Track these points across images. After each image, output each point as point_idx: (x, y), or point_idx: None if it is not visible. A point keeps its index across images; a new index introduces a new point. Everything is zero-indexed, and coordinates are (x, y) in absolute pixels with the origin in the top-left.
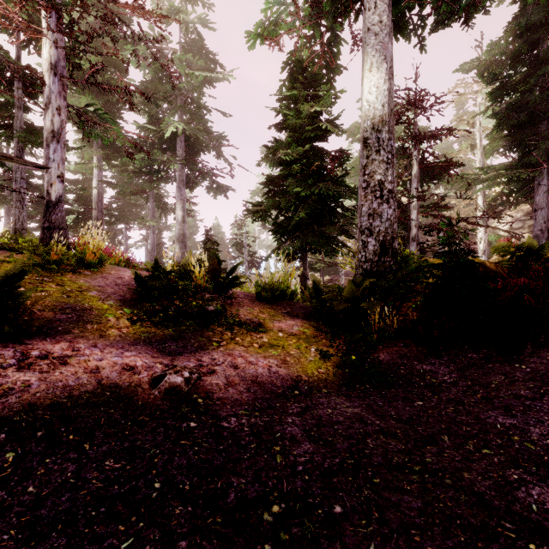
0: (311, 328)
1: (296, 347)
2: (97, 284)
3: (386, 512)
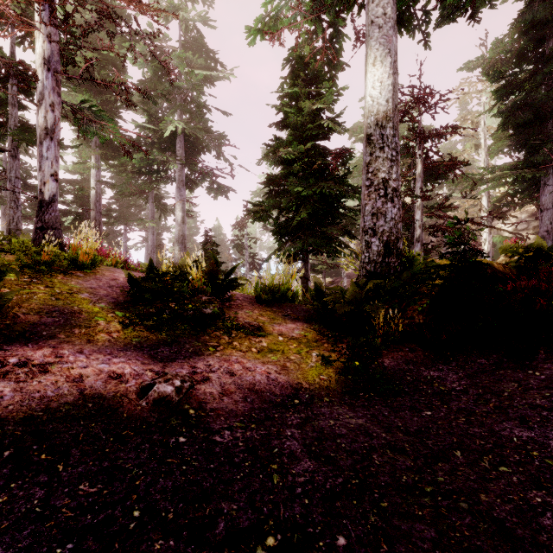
0: (313, 331)
1: (296, 352)
2: (89, 286)
3: (396, 544)
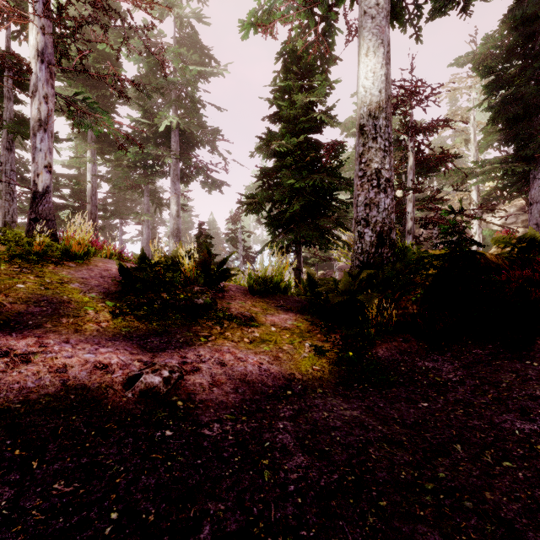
0: (306, 322)
1: (289, 343)
2: (80, 276)
3: None
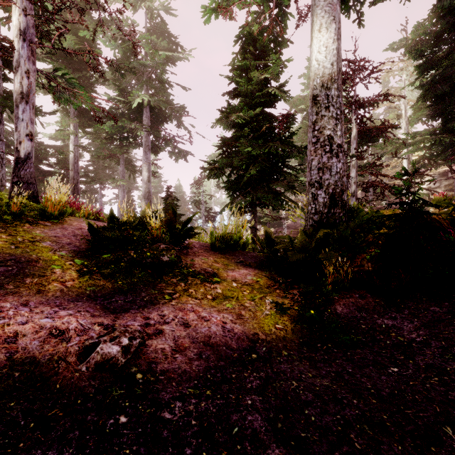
0: (264, 277)
1: (250, 299)
2: (53, 235)
3: None
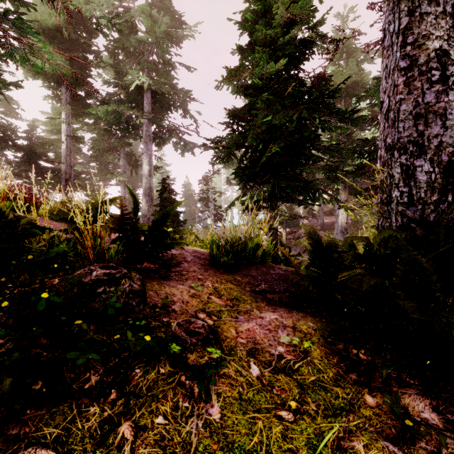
0: (315, 337)
1: None
2: None
3: None
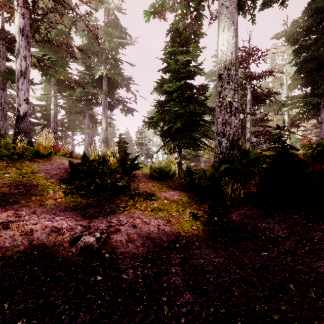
0: (186, 196)
1: (176, 211)
2: (45, 168)
3: None
